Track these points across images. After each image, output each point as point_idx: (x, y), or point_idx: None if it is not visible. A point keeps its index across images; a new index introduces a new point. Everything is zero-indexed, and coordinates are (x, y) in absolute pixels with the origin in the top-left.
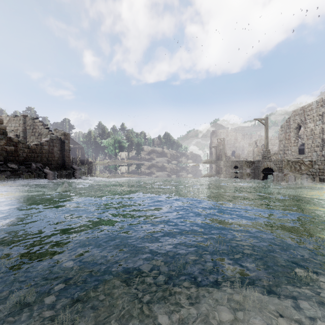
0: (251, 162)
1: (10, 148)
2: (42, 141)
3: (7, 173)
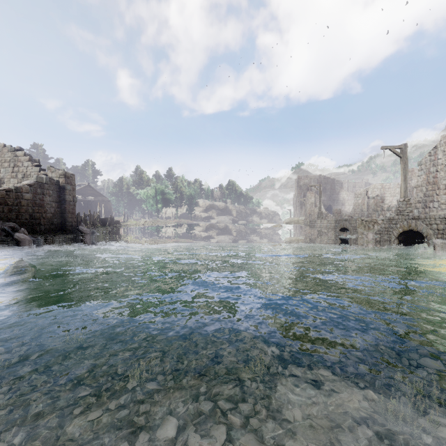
0: (372, 221)
1: None
2: (19, 185)
3: None
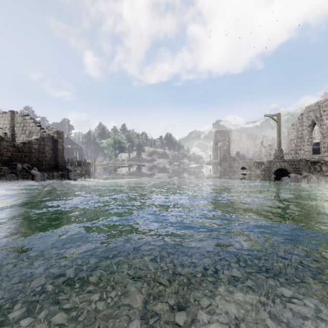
0: (261, 162)
1: None
2: (31, 140)
3: None
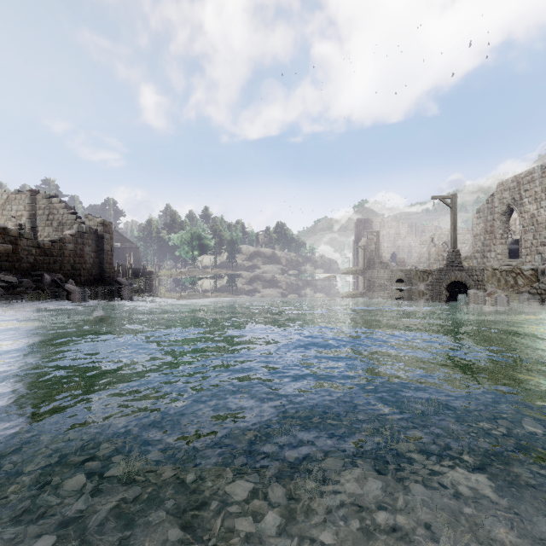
0: (427, 272)
1: (4, 247)
2: (63, 236)
3: None
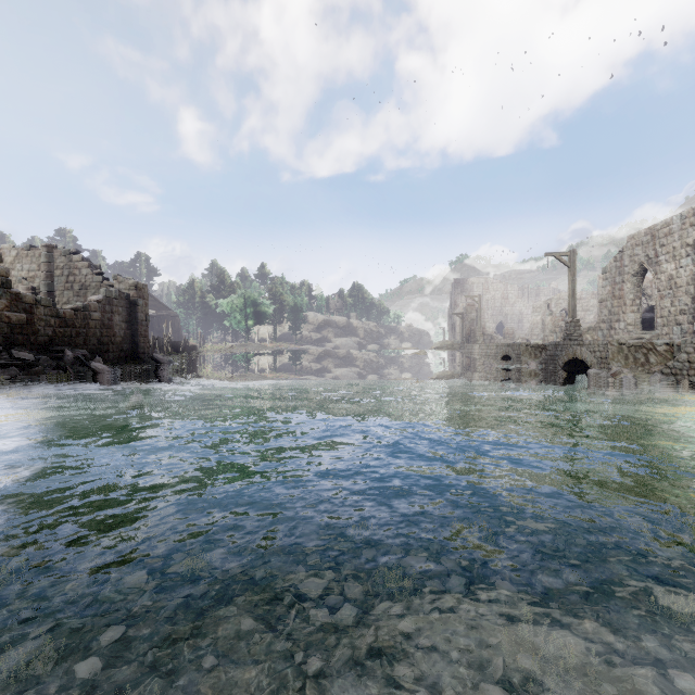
0: (539, 346)
1: (18, 317)
2: (88, 302)
3: (10, 371)
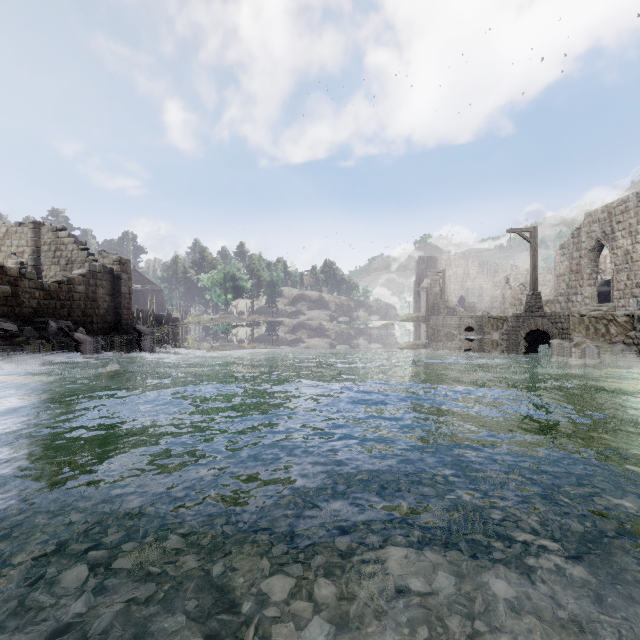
0: (501, 318)
1: (2, 289)
2: (72, 276)
3: None
